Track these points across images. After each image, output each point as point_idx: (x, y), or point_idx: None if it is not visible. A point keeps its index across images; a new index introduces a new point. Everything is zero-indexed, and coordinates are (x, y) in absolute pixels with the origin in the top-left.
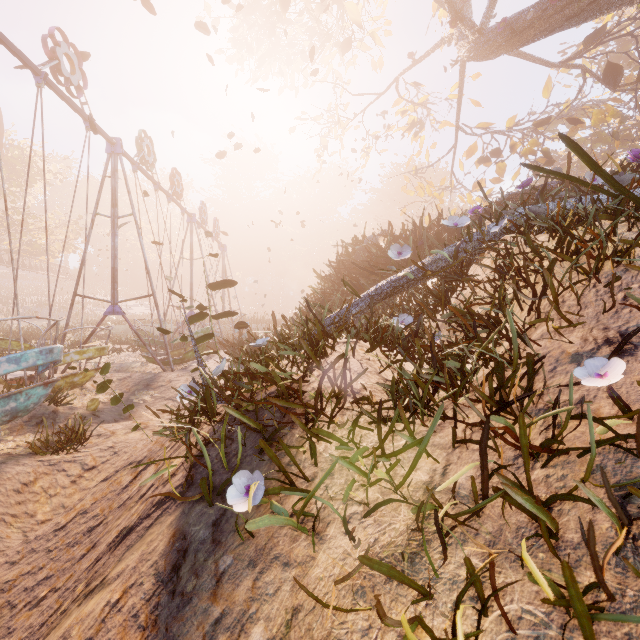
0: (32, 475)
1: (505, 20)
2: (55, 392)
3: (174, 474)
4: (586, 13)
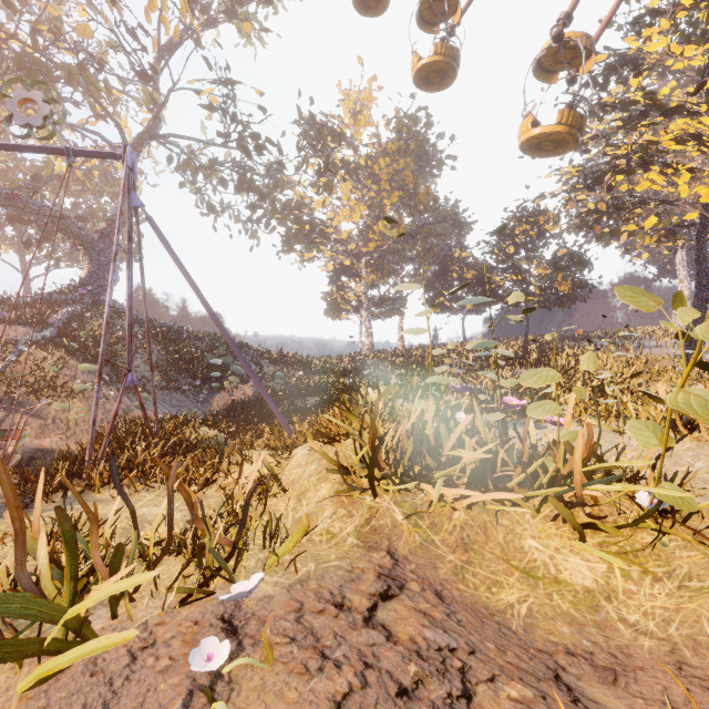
0: None
1: None
2: None
3: None
4: (2, 206)
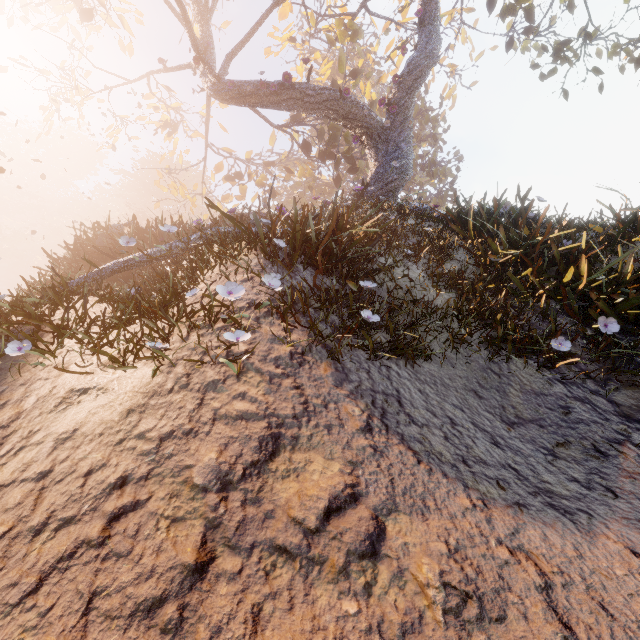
0: None
1: (233, 82)
2: None
3: None
4: (282, 105)
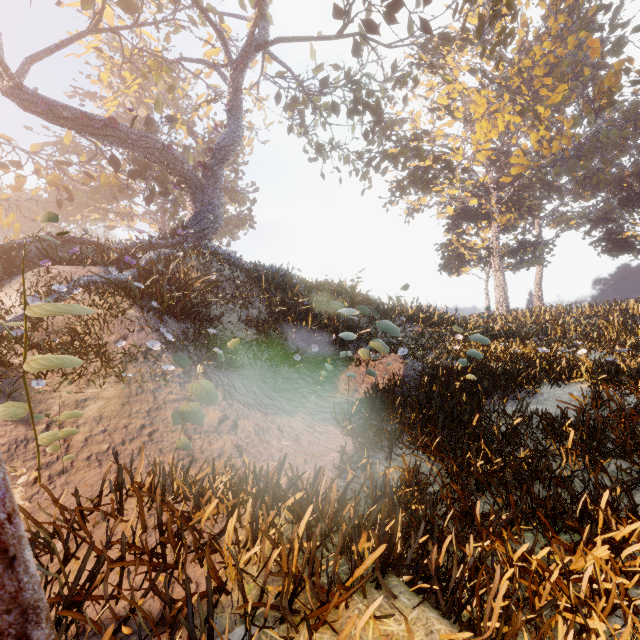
0: None
1: (47, 103)
2: None
3: None
4: (103, 138)
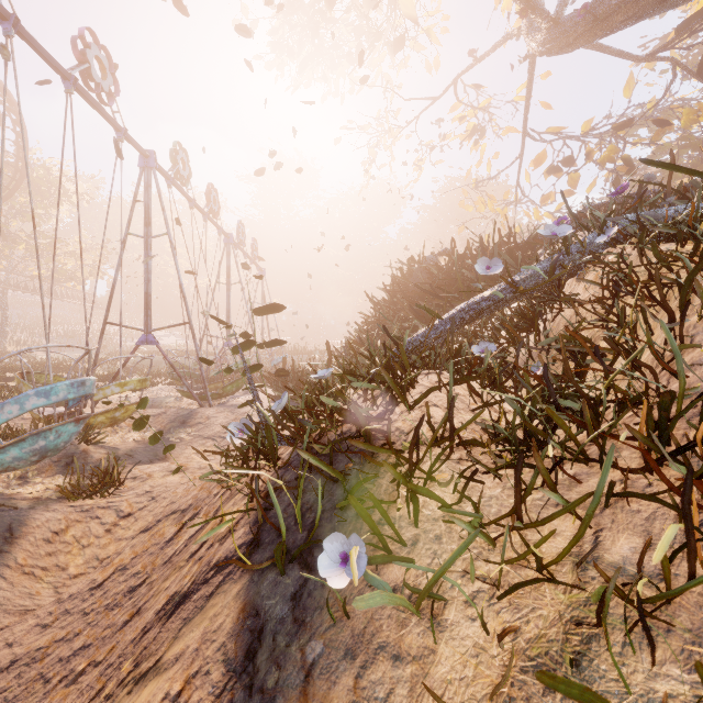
0: (63, 522)
1: (586, 6)
2: (86, 429)
3: (233, 529)
4: None
